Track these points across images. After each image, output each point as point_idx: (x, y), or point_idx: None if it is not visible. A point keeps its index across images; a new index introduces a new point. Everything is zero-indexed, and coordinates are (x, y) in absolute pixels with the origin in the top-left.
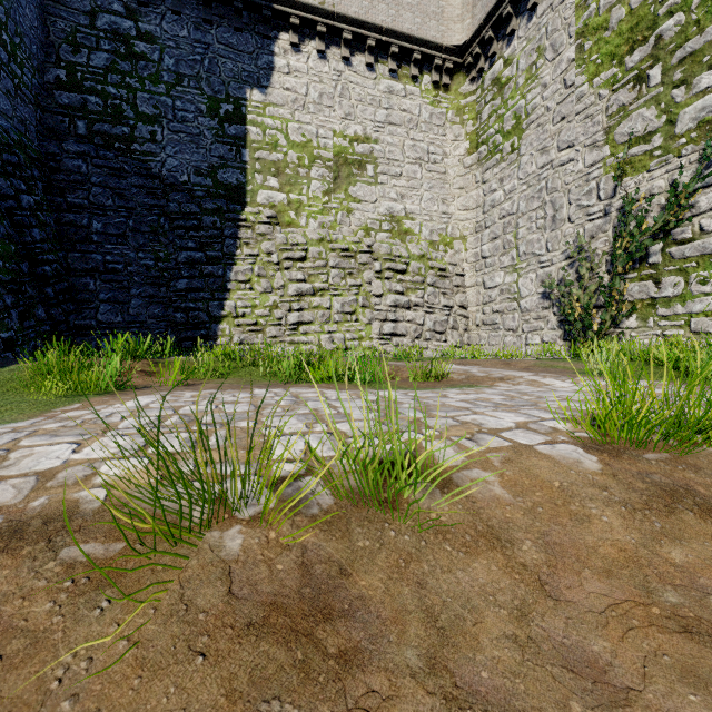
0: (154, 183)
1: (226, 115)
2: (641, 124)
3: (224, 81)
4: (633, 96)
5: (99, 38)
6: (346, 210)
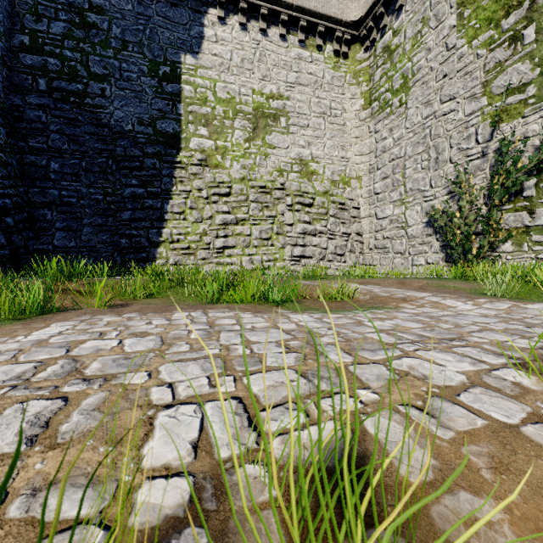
0: (103, 131)
1: (164, 75)
2: (516, 77)
3: (162, 47)
4: (509, 53)
5: (57, 10)
6: (263, 155)
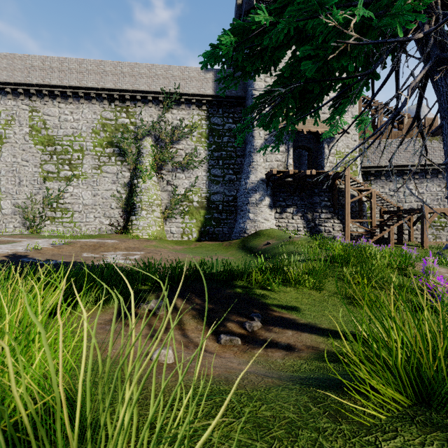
0: None
1: None
2: (51, 168)
3: None
4: (49, 159)
5: None
6: None
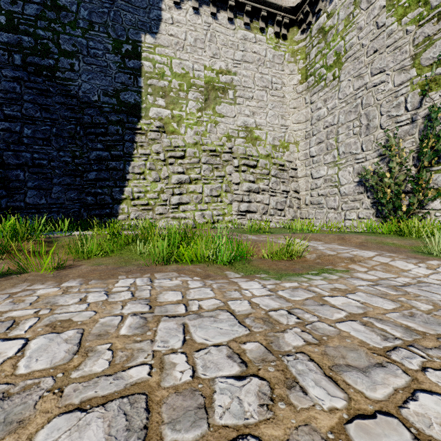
0: (72, 101)
1: (126, 52)
2: None
3: (125, 28)
4: (437, 28)
5: None
6: (213, 123)
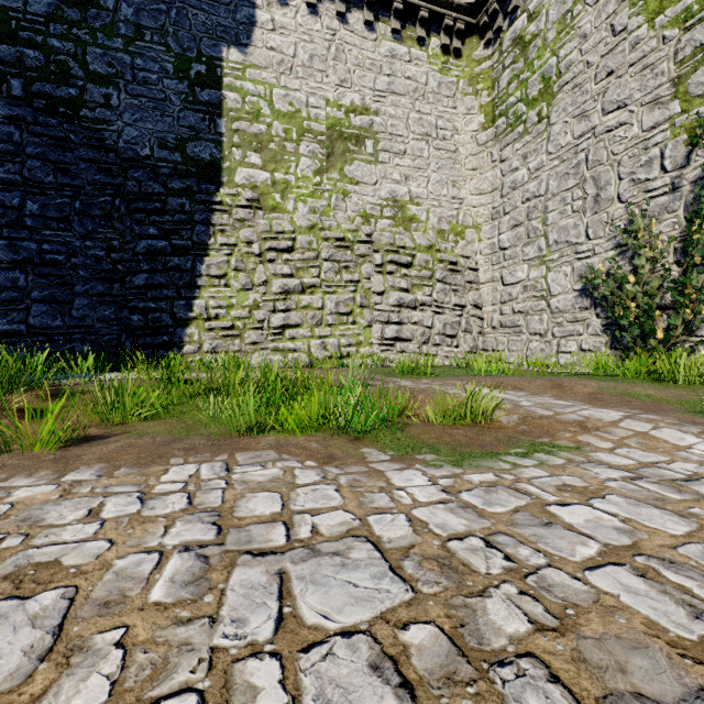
0: (108, 156)
1: (197, 77)
2: None
3: (195, 37)
4: None
5: None
6: (341, 193)
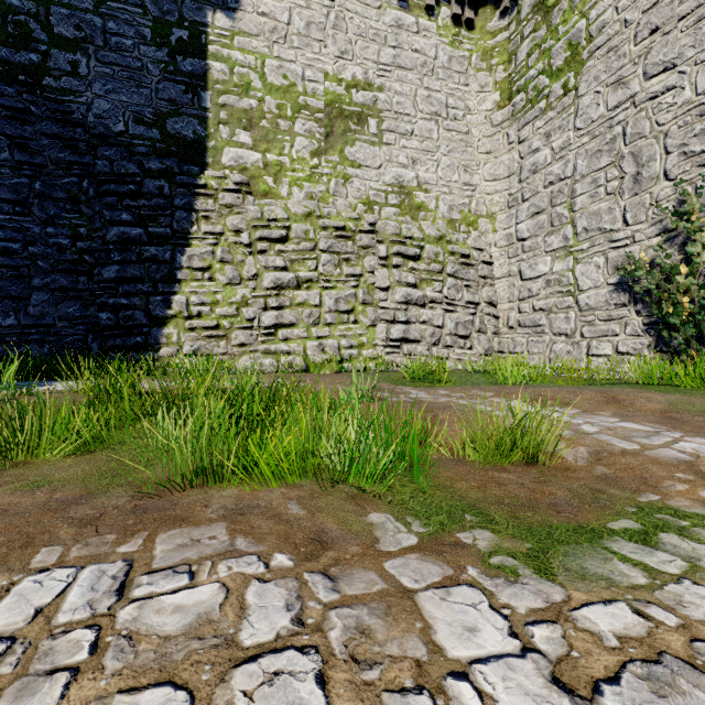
0: (75, 132)
1: (179, 44)
2: None
3: None
4: None
5: None
6: (341, 177)
